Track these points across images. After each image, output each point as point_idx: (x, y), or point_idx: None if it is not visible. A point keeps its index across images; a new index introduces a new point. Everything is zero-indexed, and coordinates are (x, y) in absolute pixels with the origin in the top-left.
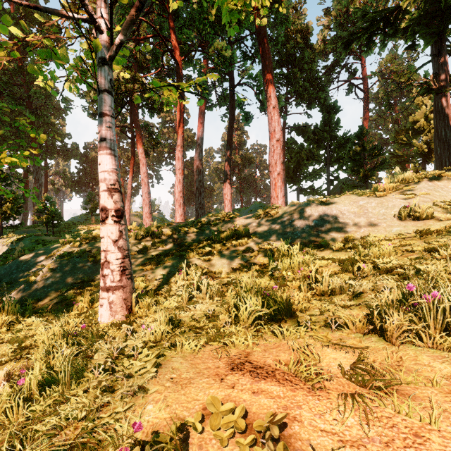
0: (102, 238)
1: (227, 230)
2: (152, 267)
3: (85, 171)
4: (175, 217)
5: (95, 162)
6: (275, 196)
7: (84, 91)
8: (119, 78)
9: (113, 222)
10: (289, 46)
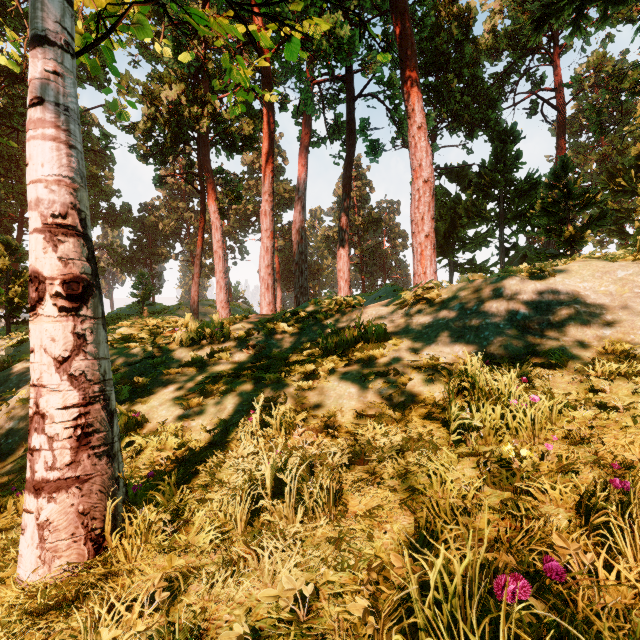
0: (31, 353)
1: (344, 328)
2: (200, 401)
3: (141, 243)
4: (261, 307)
5: (154, 230)
6: (422, 273)
7: (132, 123)
8: (181, 101)
9: (56, 311)
10: (440, 41)
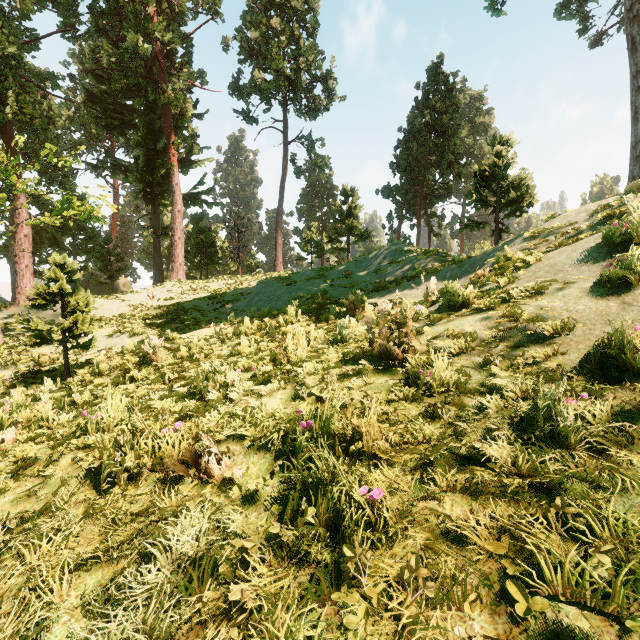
0: None
1: (8, 315)
2: None
3: None
4: None
5: None
6: (24, 287)
7: None
8: None
9: None
10: None
